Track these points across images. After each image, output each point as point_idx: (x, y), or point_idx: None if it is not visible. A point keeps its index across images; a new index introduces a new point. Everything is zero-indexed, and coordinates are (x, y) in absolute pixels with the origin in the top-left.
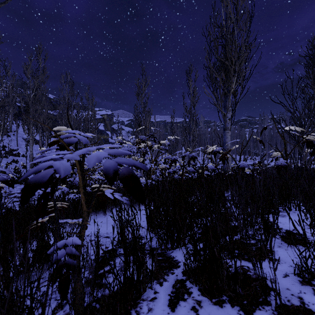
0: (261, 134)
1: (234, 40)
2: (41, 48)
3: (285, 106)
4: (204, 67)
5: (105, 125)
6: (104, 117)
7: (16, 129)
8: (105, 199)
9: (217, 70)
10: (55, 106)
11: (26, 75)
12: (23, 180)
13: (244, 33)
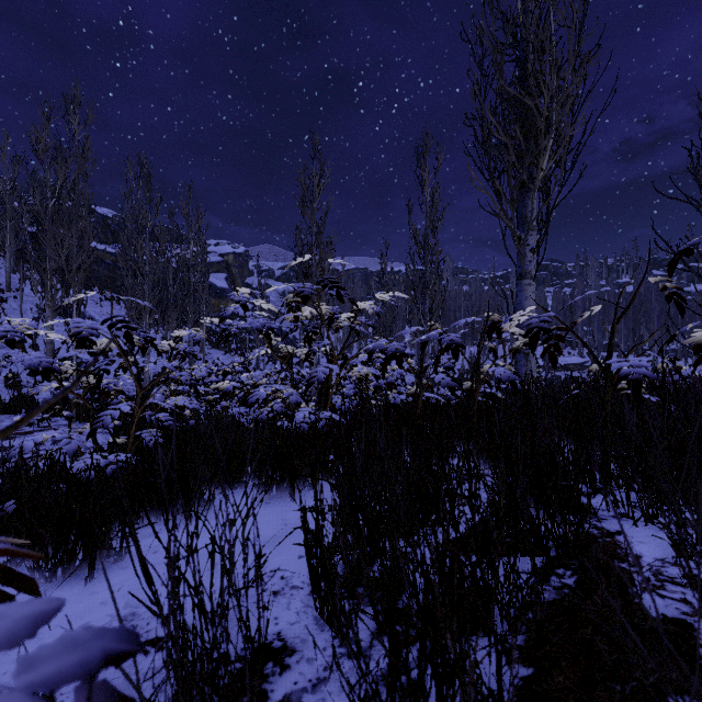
0: (671, 270)
1: (549, 41)
2: (77, 97)
3: (700, 206)
4: (468, 119)
5: (229, 277)
6: (227, 259)
7: (21, 284)
8: (5, 591)
9: (503, 122)
10: (117, 235)
11: (37, 155)
12: (22, 406)
13: (574, 25)
